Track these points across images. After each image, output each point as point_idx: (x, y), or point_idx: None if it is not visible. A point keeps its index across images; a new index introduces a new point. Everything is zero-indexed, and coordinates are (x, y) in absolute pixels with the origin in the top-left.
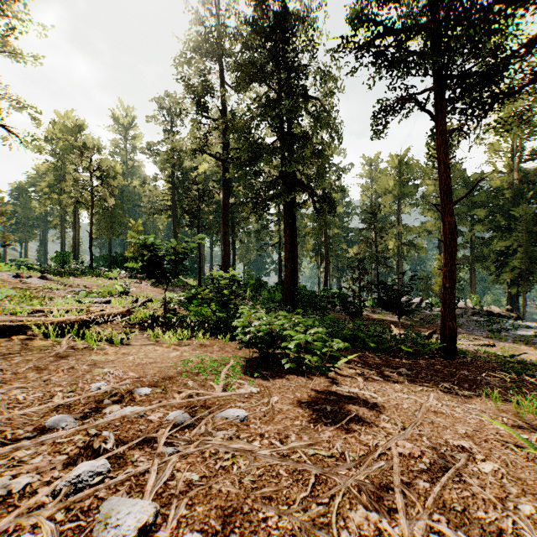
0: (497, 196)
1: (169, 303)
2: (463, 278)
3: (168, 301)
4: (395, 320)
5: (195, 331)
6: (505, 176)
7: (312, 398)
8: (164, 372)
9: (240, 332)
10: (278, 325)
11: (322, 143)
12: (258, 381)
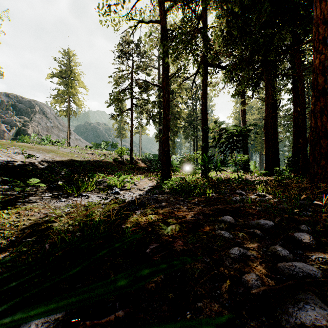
0: None
1: None
2: None
3: None
4: None
5: None
6: None
7: None
8: None
9: None
10: None
11: None
12: None
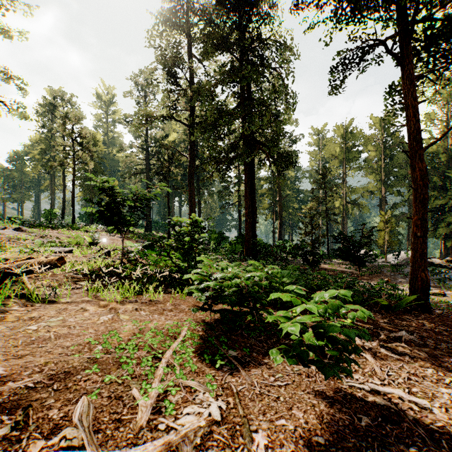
0: (433, 160)
1: (129, 252)
2: (401, 233)
3: (129, 250)
4: (345, 269)
5: (147, 284)
6: (440, 142)
7: (328, 425)
8: (63, 361)
9: (196, 289)
10: (246, 277)
11: (277, 114)
12: (221, 376)
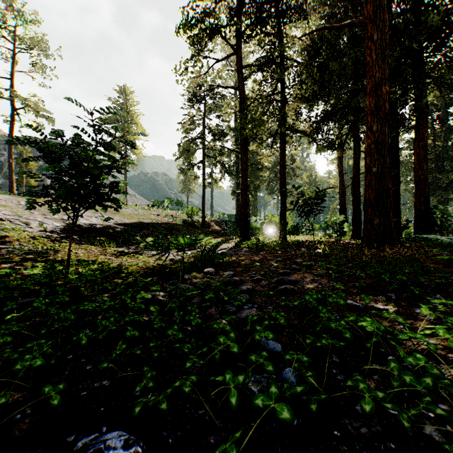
0: None
1: None
2: None
3: None
4: None
5: None
6: None
7: None
8: None
9: None
10: None
11: None
12: None
